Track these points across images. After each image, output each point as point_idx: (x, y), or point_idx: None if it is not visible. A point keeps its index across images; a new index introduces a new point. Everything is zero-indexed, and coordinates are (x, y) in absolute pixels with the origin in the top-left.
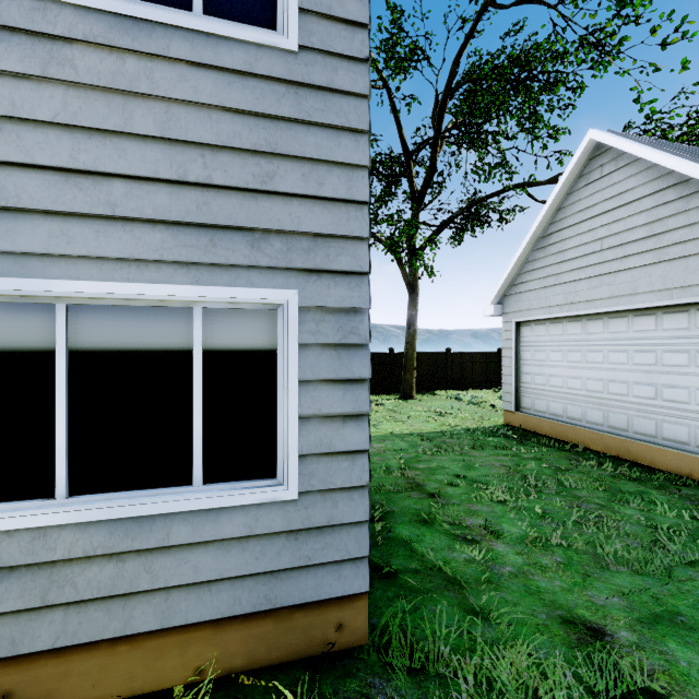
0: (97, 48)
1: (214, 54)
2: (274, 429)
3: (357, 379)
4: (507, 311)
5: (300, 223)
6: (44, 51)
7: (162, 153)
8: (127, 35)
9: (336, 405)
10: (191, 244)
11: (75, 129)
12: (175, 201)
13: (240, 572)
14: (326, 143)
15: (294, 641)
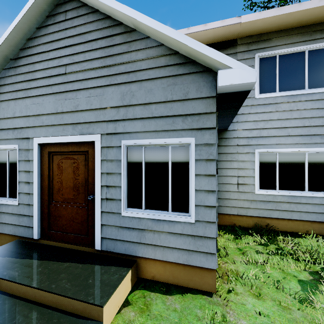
0: (285, 103)
1: (311, 97)
2: None
3: None
4: None
5: None
6: (275, 106)
7: (299, 121)
8: (291, 99)
9: None
10: (305, 139)
11: (281, 119)
12: (302, 130)
13: (318, 212)
14: None
15: None
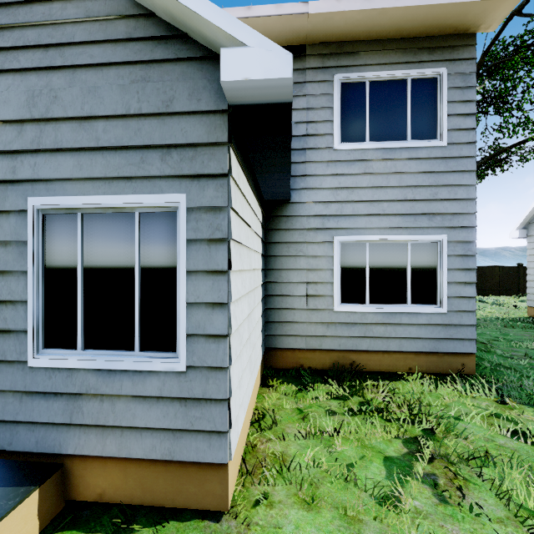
0: (379, 160)
1: (416, 154)
2: (436, 287)
3: (470, 269)
4: (531, 234)
5: (447, 210)
6: (364, 165)
7: (398, 191)
8: (388, 154)
9: (462, 278)
10: (408, 221)
11: (372, 187)
12: (402, 207)
13: (425, 336)
14: (457, 178)
15: (444, 366)
